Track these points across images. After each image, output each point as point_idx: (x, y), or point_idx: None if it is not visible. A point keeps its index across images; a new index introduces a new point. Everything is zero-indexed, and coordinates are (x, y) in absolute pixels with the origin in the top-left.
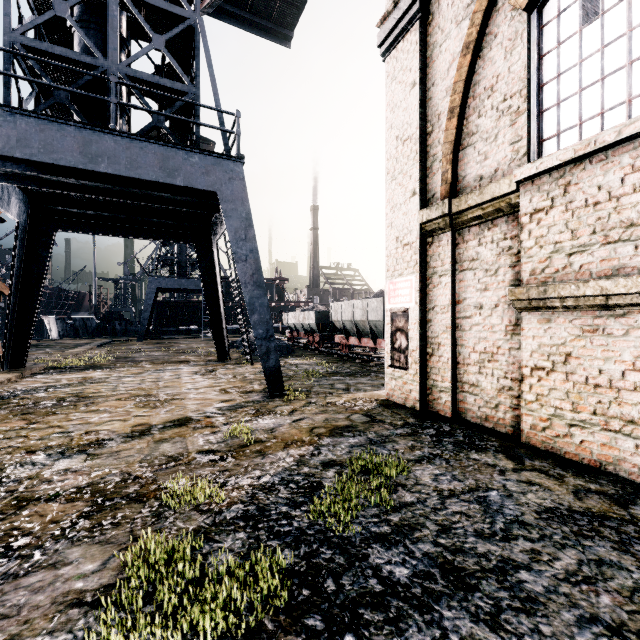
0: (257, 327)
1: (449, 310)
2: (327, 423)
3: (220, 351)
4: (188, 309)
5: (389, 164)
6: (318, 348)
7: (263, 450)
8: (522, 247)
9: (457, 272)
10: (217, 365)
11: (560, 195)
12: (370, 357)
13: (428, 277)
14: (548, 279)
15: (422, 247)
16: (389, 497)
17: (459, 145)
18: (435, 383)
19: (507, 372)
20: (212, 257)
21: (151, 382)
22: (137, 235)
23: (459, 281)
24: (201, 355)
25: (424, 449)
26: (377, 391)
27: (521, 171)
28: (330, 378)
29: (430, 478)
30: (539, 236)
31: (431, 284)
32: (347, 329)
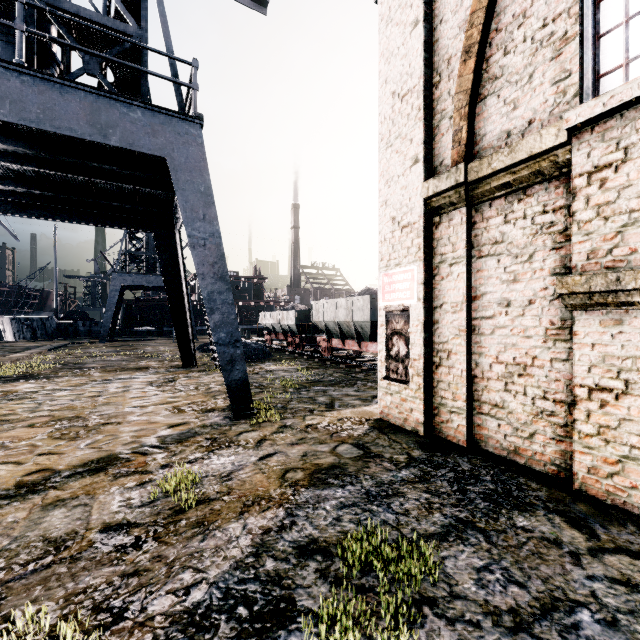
0: (218, 330)
1: (463, 308)
2: (306, 461)
3: (185, 356)
4: (160, 308)
5: (383, 128)
6: (298, 351)
7: (207, 520)
8: (575, 220)
9: (473, 259)
10: (180, 373)
11: (639, 142)
12: (355, 361)
13: (434, 267)
14: (618, 263)
15: (427, 228)
16: (413, 639)
17: (477, 95)
18: (444, 401)
19: (548, 391)
20: (175, 248)
21: (89, 397)
22: (82, 220)
23: (476, 271)
24: (165, 360)
25: (446, 509)
26: (367, 407)
27: (578, 112)
28: (310, 389)
29: (471, 579)
30: (603, 203)
31: (438, 275)
32: (329, 330)
